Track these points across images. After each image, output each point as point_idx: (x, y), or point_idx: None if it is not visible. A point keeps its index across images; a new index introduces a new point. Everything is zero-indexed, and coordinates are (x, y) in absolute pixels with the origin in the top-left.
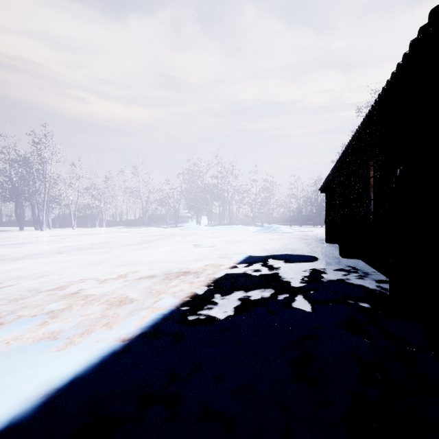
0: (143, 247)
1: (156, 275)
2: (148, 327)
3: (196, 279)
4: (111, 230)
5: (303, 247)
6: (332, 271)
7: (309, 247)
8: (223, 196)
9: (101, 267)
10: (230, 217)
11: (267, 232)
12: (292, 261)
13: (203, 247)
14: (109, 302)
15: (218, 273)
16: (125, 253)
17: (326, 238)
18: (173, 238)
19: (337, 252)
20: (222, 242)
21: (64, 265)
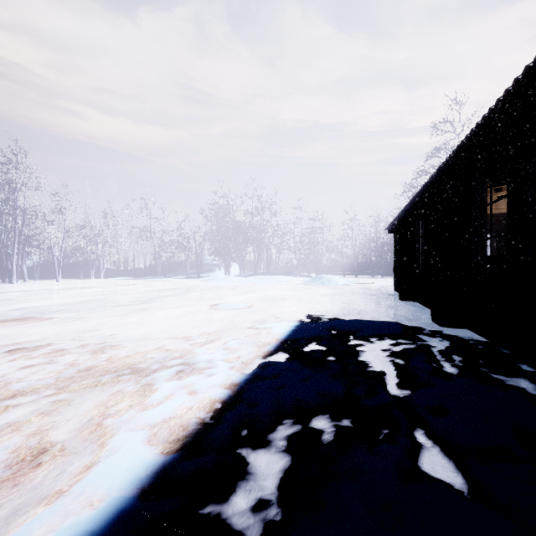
0: (140, 308)
1: (134, 370)
2: None
3: (207, 381)
4: (110, 282)
5: (372, 308)
6: (441, 356)
7: (380, 308)
8: (259, 238)
9: (46, 350)
10: (268, 264)
11: (316, 285)
12: (368, 334)
13: (229, 309)
14: None
15: (249, 362)
16: (107, 320)
17: (401, 293)
18: (190, 293)
19: (425, 316)
20: (258, 300)
21: None
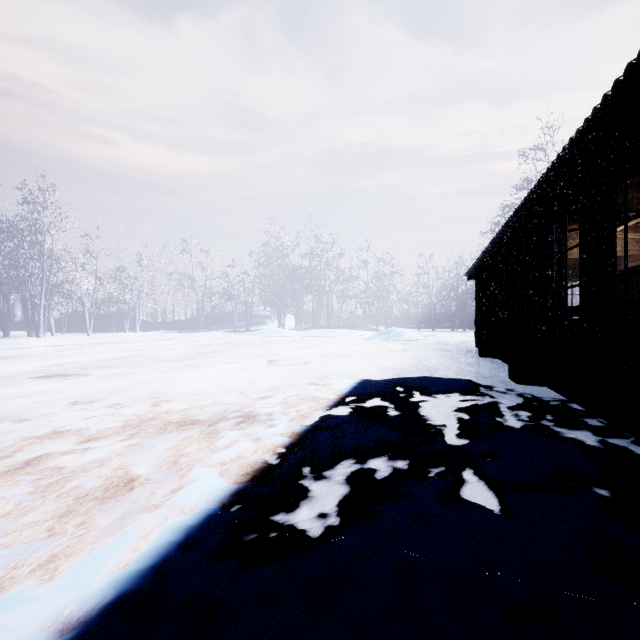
0: (188, 364)
1: (196, 421)
2: (139, 577)
3: (268, 430)
4: (147, 336)
5: (446, 365)
6: (509, 411)
7: (455, 365)
8: (318, 285)
9: (103, 403)
10: (329, 316)
11: (385, 340)
12: (435, 391)
13: (286, 365)
14: (82, 490)
15: (309, 415)
16: (156, 376)
17: (481, 349)
18: (241, 349)
19: (503, 373)
20: (317, 356)
21: (40, 399)
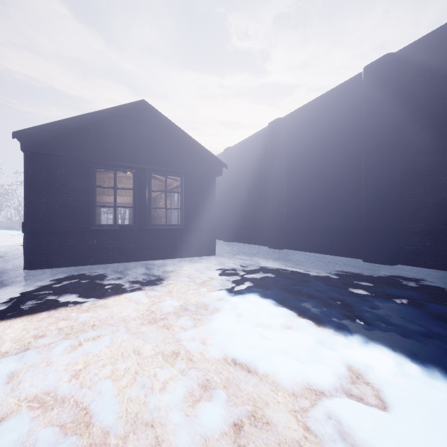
0: None
1: None
2: None
3: None
4: None
5: None
6: None
7: None
8: None
9: None
10: None
11: None
12: None
13: None
14: None
15: None
16: None
17: None
18: None
19: None
20: None
21: None
